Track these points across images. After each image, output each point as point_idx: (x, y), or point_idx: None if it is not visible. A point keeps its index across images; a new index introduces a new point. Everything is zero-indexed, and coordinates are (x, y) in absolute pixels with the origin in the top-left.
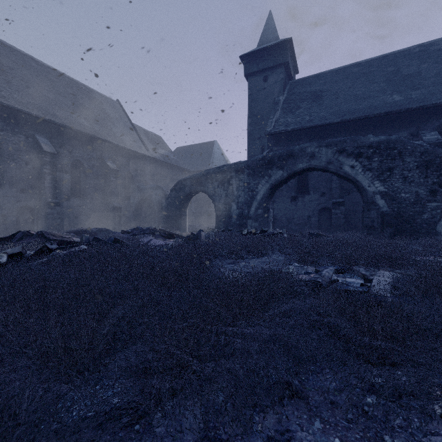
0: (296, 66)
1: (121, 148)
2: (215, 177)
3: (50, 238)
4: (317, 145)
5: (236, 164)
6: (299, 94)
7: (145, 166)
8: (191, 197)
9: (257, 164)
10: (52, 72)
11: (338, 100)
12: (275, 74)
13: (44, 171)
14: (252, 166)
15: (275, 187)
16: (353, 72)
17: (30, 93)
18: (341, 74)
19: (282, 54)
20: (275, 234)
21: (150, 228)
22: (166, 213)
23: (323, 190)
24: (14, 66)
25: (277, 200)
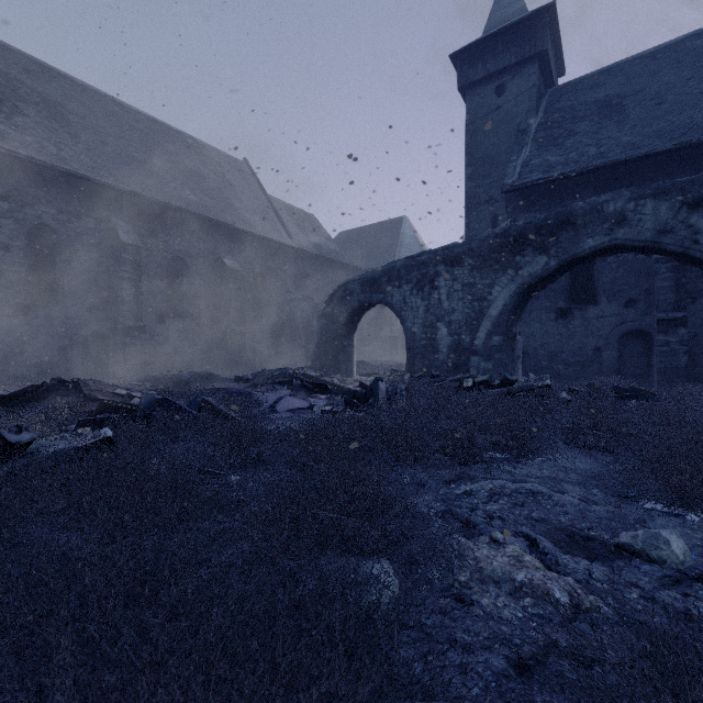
0: (561, 60)
1: (248, 235)
2: (406, 276)
3: (91, 397)
4: (631, 195)
5: (447, 249)
6: (570, 110)
7: (286, 263)
8: (362, 313)
9: (490, 246)
10: (145, 120)
11: (663, 107)
12: (519, 77)
13: (122, 276)
14: (480, 251)
15: (530, 290)
16: (695, 48)
17: (106, 152)
18: (665, 57)
19: (534, 37)
20: (535, 389)
21: (285, 372)
22: (317, 343)
23: (630, 294)
24: (86, 113)
25: (526, 317)
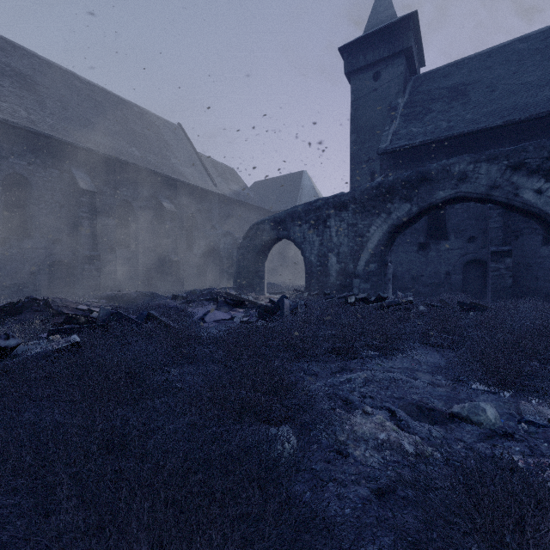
0: (422, 55)
1: (182, 184)
2: (305, 217)
3: (59, 311)
4: (471, 159)
5: (336, 197)
6: (428, 93)
7: (212, 206)
8: (271, 246)
9: (368, 196)
10: (98, 91)
11: (495, 94)
12: (391, 67)
13: (81, 215)
14: (360, 199)
15: (398, 229)
16: (519, 50)
17: (67, 117)
18: (497, 56)
19: (401, 37)
20: (401, 304)
21: (211, 291)
22: (237, 269)
23: (471, 232)
24: (51, 85)
25: (396, 249)
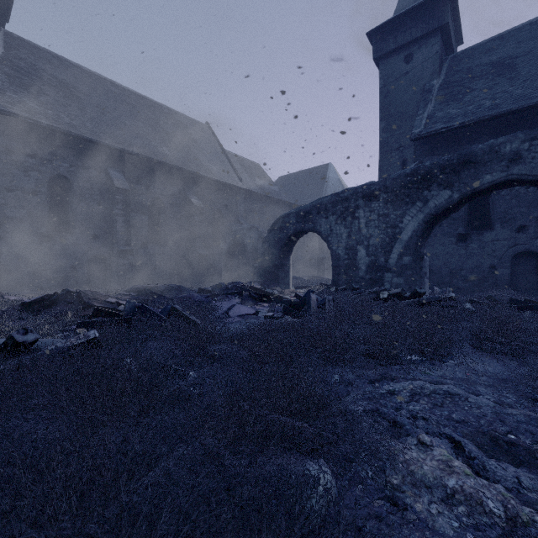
0: (459, 32)
1: (209, 180)
2: (332, 209)
3: (89, 304)
4: (526, 137)
5: (365, 187)
6: (468, 71)
7: (238, 201)
8: (296, 239)
9: (401, 183)
10: (133, 95)
11: None
12: (424, 47)
13: (116, 212)
14: (392, 187)
15: (436, 219)
16: None
17: (104, 121)
18: None
19: (436, 13)
20: (442, 300)
21: (236, 285)
22: (262, 262)
23: (522, 221)
24: (91, 92)
25: (431, 241)
